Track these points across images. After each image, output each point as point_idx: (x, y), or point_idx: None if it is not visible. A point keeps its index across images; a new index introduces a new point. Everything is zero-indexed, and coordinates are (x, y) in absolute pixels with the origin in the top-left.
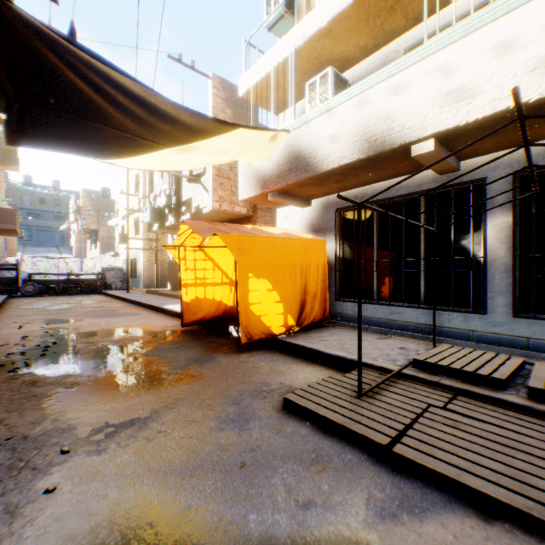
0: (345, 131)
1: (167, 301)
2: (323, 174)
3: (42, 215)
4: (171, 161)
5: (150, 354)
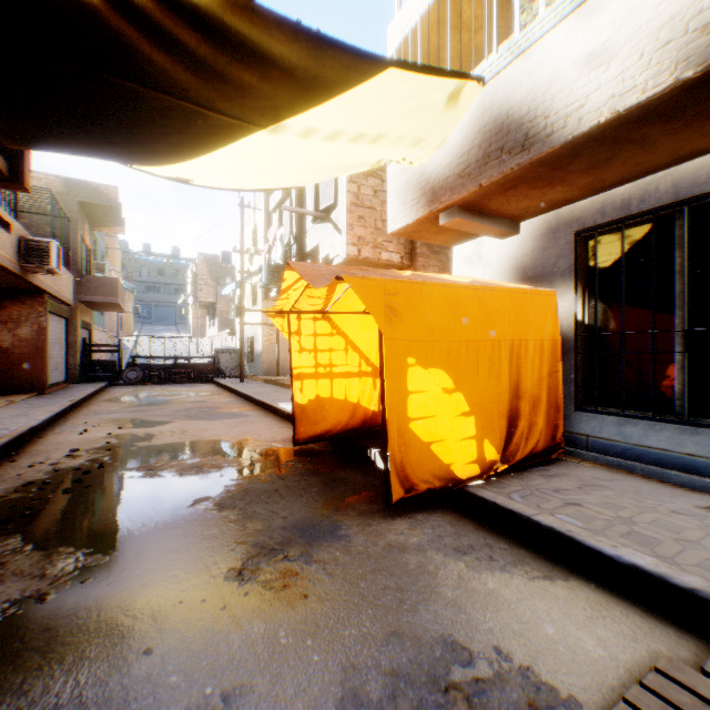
0: (630, 31)
1: (286, 395)
2: (564, 147)
3: (160, 288)
4: (270, 161)
5: (226, 505)
